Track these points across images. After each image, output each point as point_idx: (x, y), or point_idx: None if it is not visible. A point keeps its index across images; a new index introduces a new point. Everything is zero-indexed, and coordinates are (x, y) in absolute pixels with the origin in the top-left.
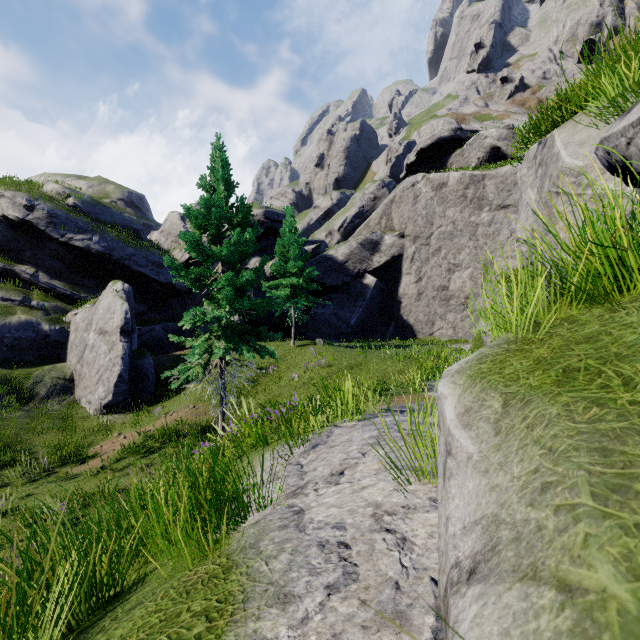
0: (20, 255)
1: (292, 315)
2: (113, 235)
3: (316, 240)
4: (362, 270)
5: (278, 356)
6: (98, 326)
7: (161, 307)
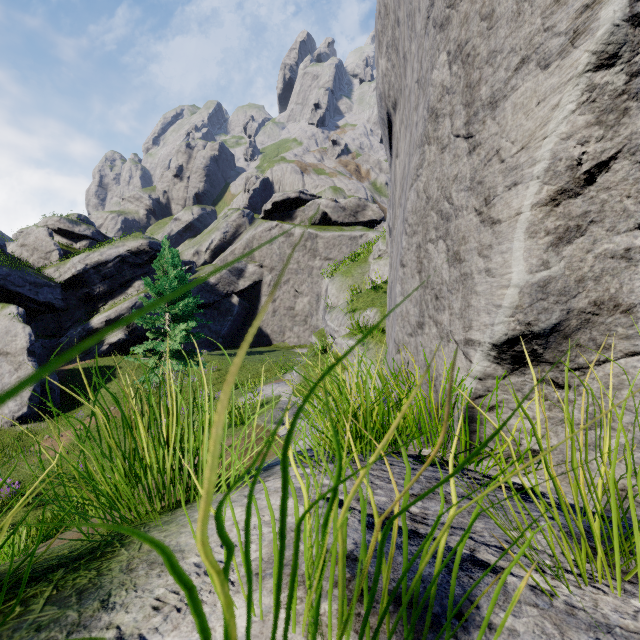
0: None
1: None
2: None
3: (187, 261)
4: (230, 291)
5: None
6: None
7: (30, 323)
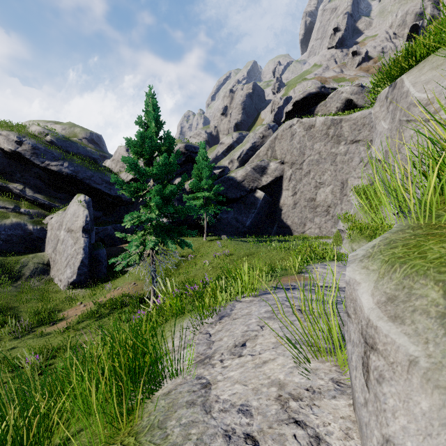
0: (13, 176)
1: (204, 218)
2: (78, 162)
3: (222, 166)
4: (254, 187)
5: (195, 248)
6: (67, 226)
7: (112, 213)
